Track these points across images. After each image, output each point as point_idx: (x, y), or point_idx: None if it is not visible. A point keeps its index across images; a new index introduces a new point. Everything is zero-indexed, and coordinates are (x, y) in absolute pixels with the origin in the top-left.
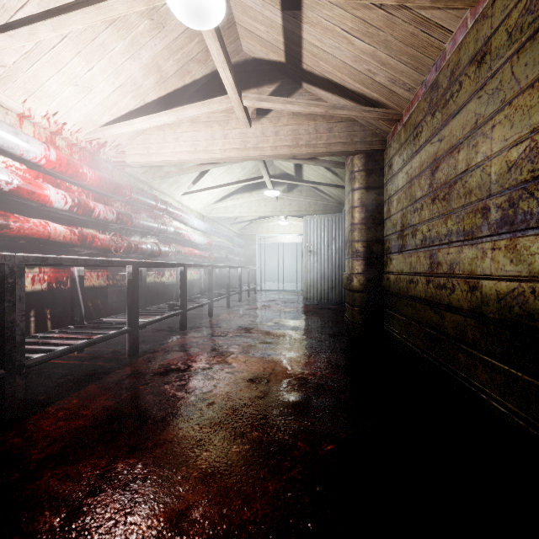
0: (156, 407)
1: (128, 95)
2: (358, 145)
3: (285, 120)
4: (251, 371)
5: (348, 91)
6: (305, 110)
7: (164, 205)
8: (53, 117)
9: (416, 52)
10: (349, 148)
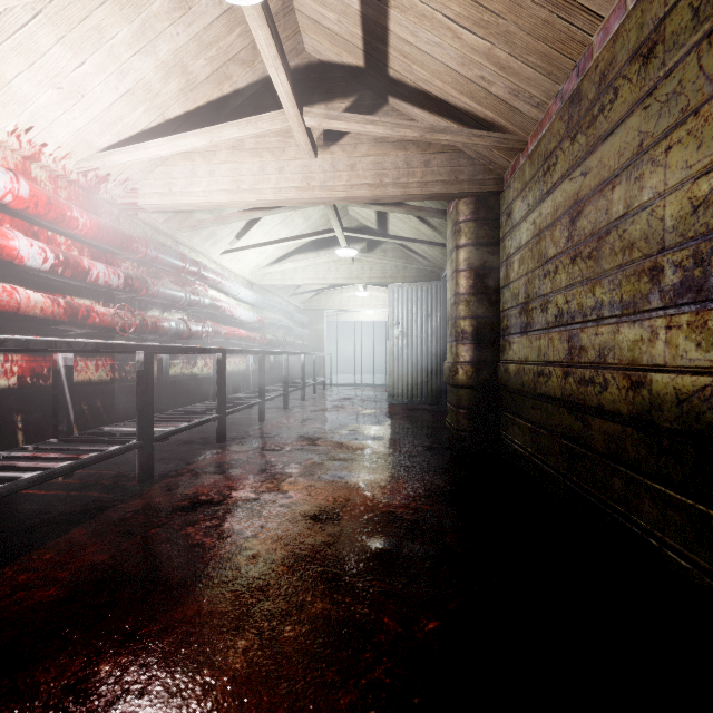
0: (171, 563)
1: (139, 107)
2: (465, 185)
3: (364, 148)
4: (316, 503)
5: (452, 108)
6: (392, 134)
7: (196, 266)
8: (26, 134)
9: (550, 49)
10: (453, 189)
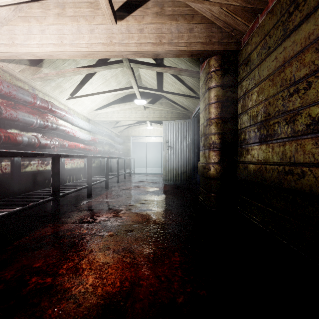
0: None
1: None
2: (216, 45)
3: (149, 18)
4: (103, 292)
5: None
6: None
7: (45, 103)
8: None
9: None
10: (208, 48)
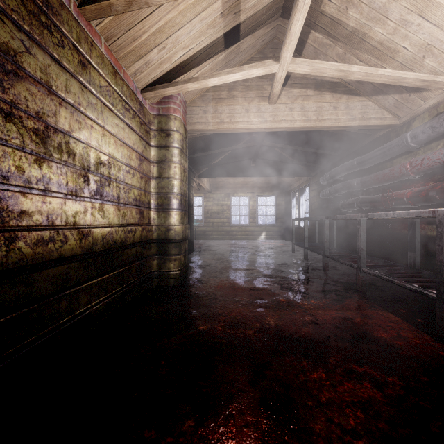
0: (352, 349)
1: None
2: None
3: None
4: (312, 439)
5: None
6: None
7: None
8: None
9: None
10: None
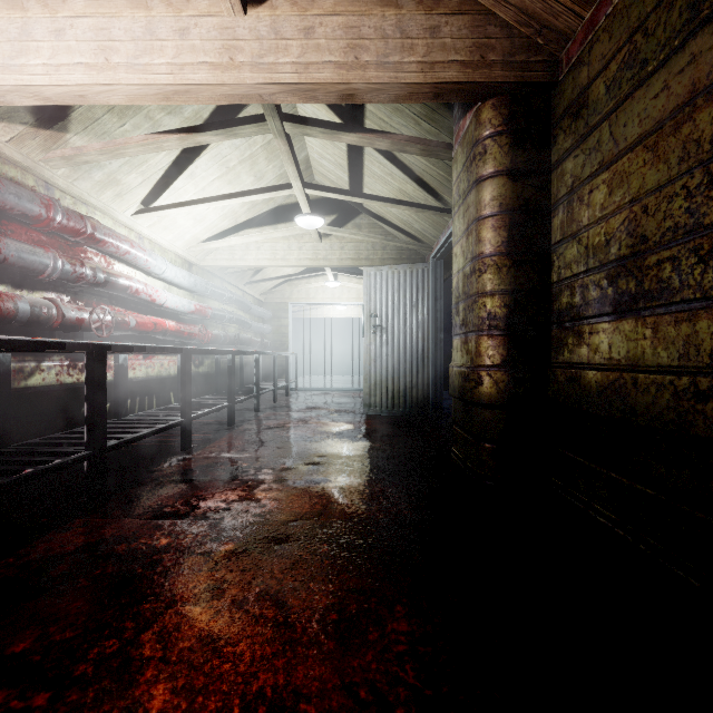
0: None
1: None
2: (497, 69)
3: (327, 1)
4: None
5: None
6: None
7: (77, 221)
8: None
9: None
10: (478, 76)
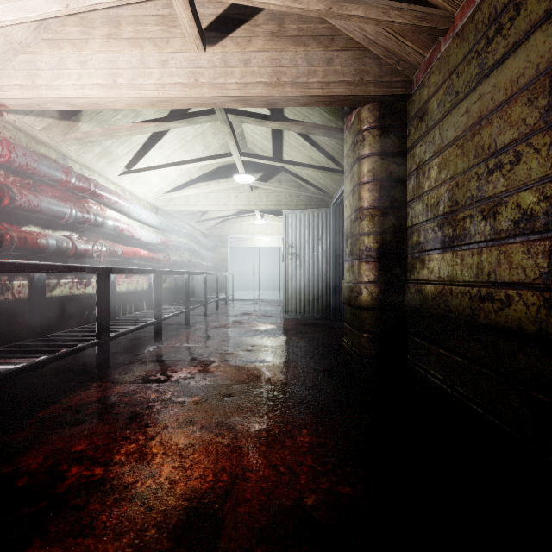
0: None
1: None
2: (370, 87)
3: (259, 42)
4: (186, 489)
5: None
6: (292, 6)
7: (84, 182)
8: None
9: None
10: (358, 91)
